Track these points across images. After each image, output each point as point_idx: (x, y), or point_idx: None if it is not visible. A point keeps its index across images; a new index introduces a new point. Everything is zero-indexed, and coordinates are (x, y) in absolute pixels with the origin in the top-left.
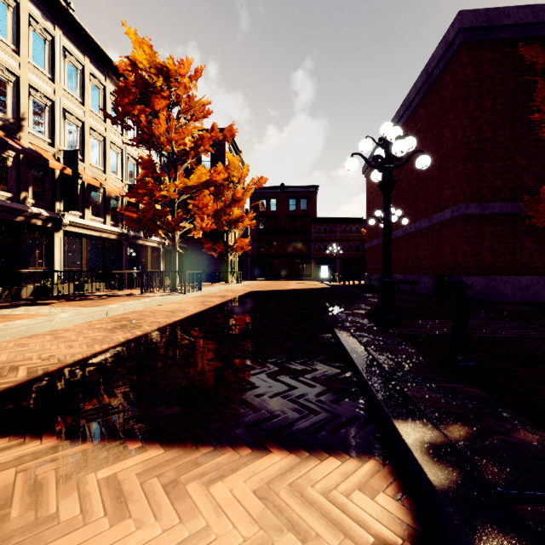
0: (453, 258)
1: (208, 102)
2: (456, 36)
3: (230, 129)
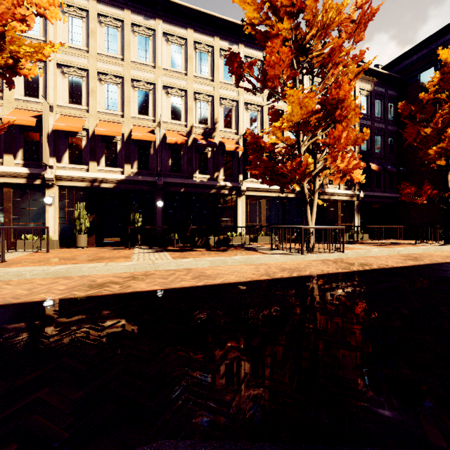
0: None
1: None
2: None
3: (367, 9)
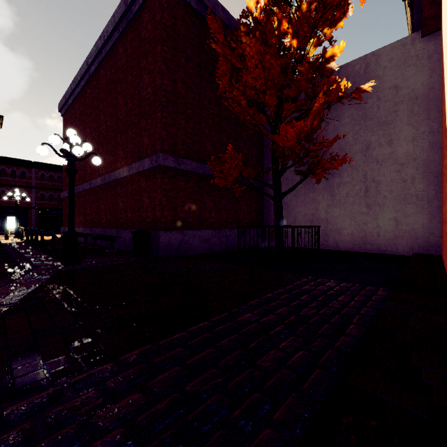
0: (152, 212)
1: None
2: None
3: None
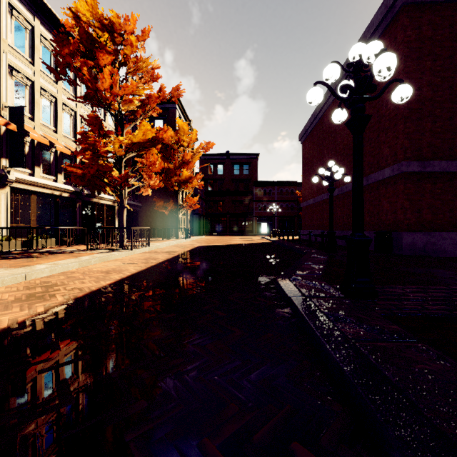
0: (393, 215)
1: (157, 66)
2: None
3: (177, 89)
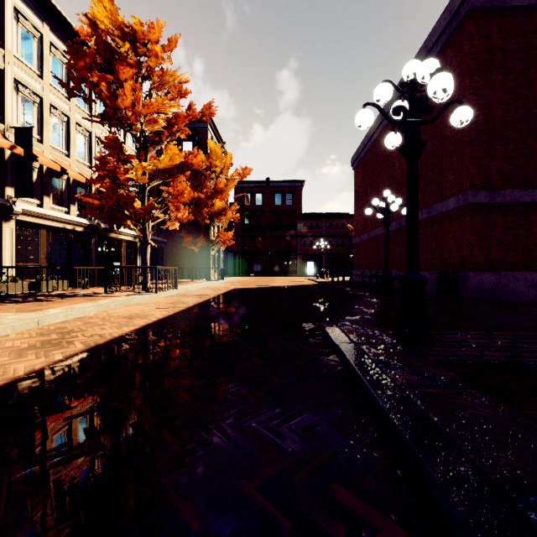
0: (458, 252)
1: (185, 80)
2: (462, 3)
3: (209, 107)
